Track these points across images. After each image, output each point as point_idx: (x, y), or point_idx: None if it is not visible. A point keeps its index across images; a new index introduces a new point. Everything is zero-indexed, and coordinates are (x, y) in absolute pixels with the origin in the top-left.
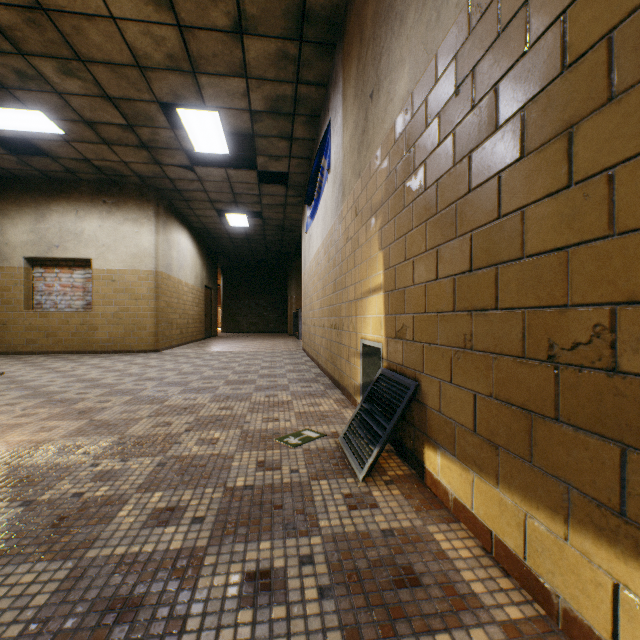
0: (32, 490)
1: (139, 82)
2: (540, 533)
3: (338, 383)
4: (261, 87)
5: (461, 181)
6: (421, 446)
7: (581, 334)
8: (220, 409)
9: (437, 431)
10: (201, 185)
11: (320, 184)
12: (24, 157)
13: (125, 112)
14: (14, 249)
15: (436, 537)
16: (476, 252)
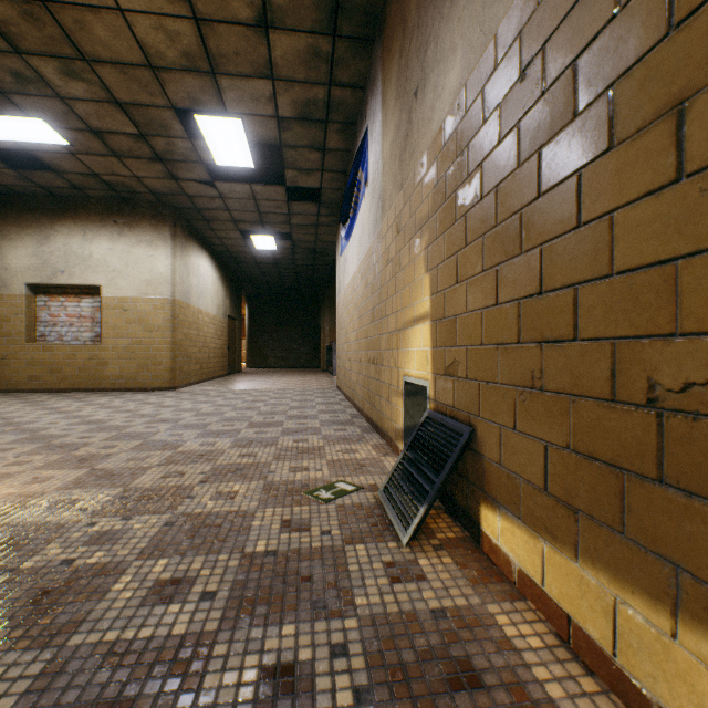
0: (14, 556)
1: (151, 85)
2: (636, 625)
3: (377, 426)
4: (289, 90)
5: (528, 184)
6: (476, 504)
7: (696, 371)
8: (241, 456)
9: (497, 487)
10: (223, 203)
11: (356, 200)
12: (25, 172)
13: (136, 119)
14: (15, 275)
15: (498, 620)
16: (548, 270)
